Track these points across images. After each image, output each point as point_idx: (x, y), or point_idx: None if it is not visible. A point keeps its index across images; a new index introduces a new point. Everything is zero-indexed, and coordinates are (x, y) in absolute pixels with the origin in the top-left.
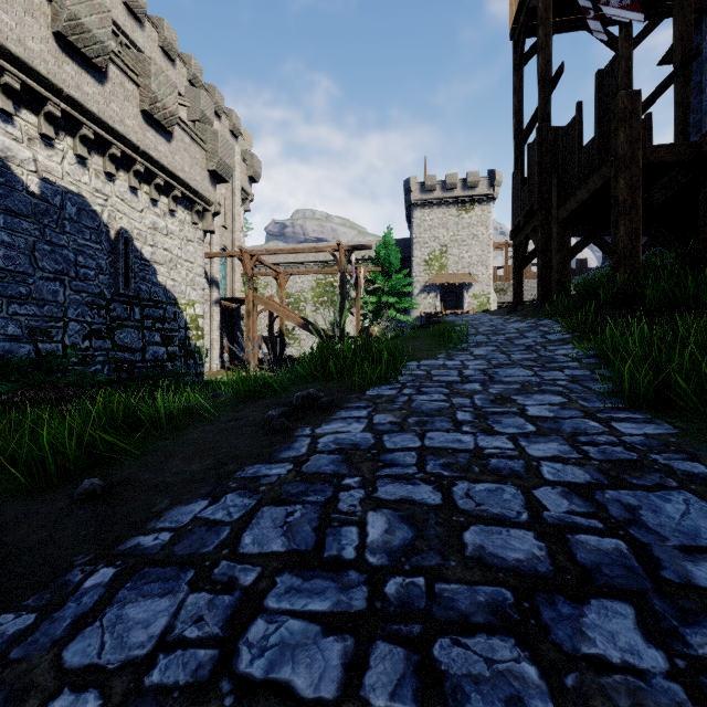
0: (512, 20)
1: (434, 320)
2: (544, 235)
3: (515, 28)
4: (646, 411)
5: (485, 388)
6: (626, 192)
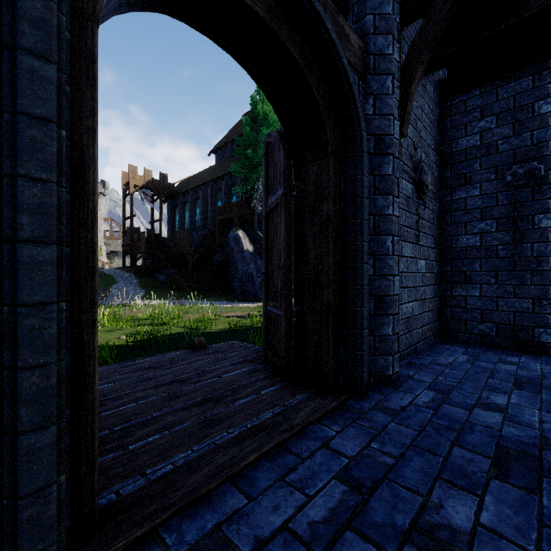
0: (122, 183)
1: (105, 274)
2: (132, 252)
3: (123, 187)
4: (140, 287)
5: (126, 286)
6: (144, 256)
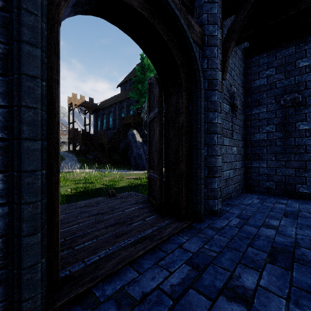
0: (68, 103)
1: None
2: (73, 142)
3: (68, 105)
4: (78, 162)
5: (70, 161)
6: (80, 145)
